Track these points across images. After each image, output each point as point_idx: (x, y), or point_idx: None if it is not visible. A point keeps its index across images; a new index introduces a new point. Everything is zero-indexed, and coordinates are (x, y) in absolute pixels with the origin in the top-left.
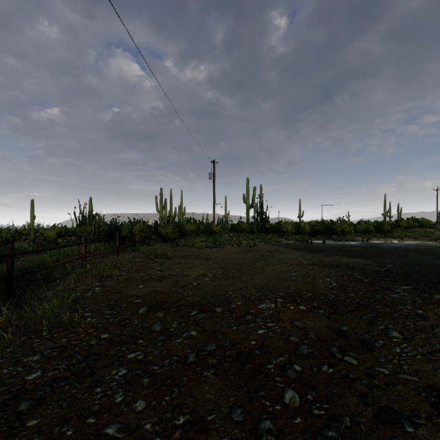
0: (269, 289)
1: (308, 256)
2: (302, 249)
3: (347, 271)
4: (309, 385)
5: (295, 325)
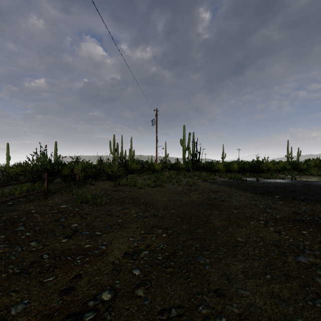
0: None
1: (265, 200)
2: (245, 188)
3: None
4: None
5: None
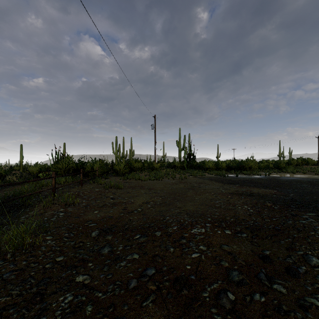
0: (199, 214)
1: (226, 186)
2: (221, 181)
3: (259, 199)
4: (245, 317)
5: (224, 249)
